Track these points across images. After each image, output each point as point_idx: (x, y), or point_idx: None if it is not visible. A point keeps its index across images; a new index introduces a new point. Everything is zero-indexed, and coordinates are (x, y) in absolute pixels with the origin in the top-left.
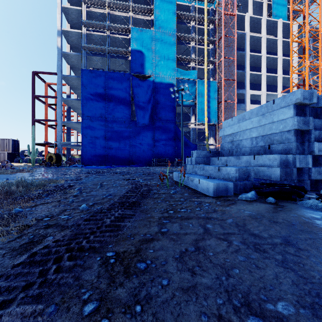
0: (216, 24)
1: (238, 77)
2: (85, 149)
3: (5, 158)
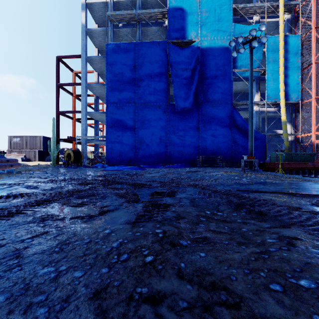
0: None
1: None
2: (110, 144)
3: (36, 157)
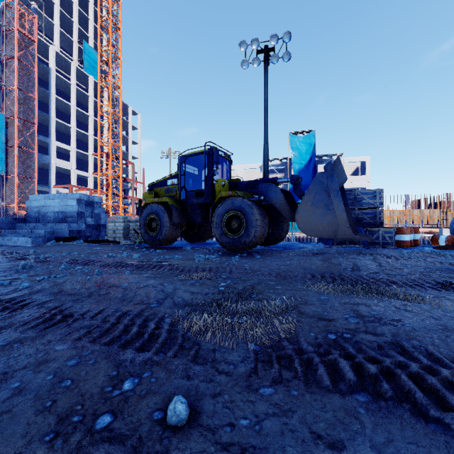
0: (3, 31)
1: (39, 118)
2: None
3: None
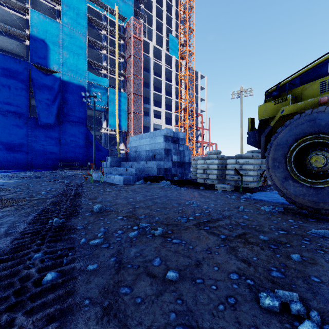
0: (126, 41)
1: (144, 93)
2: None
3: None
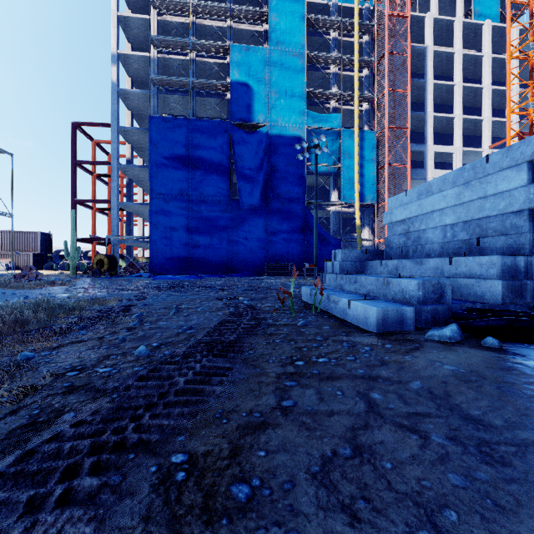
0: (374, 34)
1: (412, 124)
2: (155, 247)
3: (30, 263)
